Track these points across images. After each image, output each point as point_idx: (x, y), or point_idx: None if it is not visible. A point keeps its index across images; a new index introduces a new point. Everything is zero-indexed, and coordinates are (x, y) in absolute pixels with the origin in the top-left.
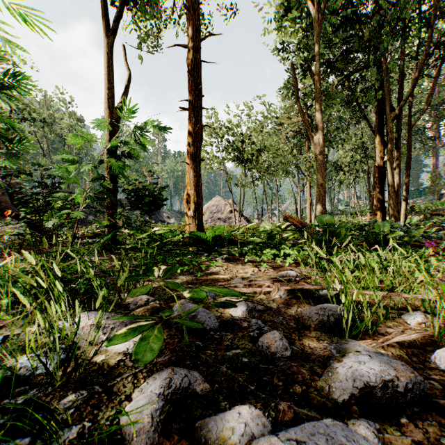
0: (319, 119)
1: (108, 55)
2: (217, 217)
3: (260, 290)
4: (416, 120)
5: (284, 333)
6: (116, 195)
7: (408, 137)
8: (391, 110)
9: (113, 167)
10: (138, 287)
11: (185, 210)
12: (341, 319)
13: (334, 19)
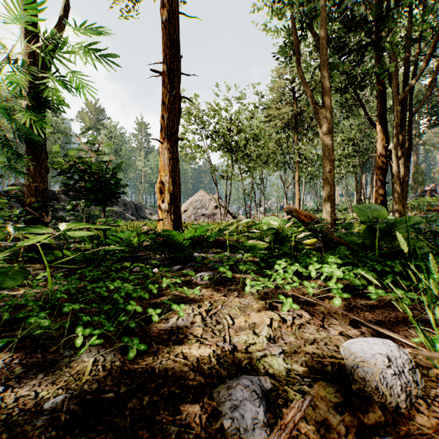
0: (327, 89)
1: None
2: (202, 214)
3: None
4: (417, 107)
5: None
6: (44, 176)
7: (409, 126)
8: (398, 91)
9: None
10: None
11: (158, 202)
12: None
13: None
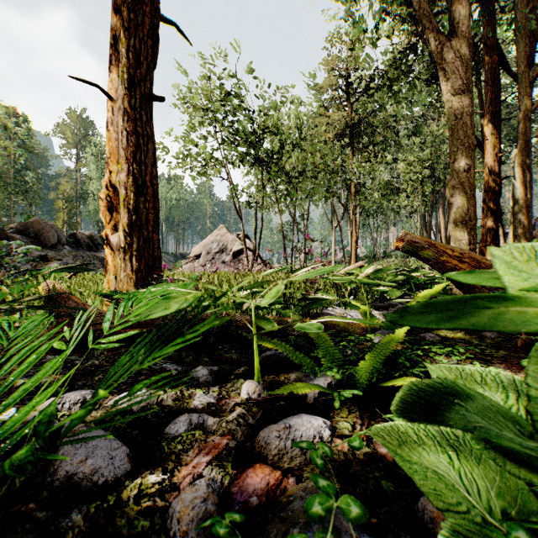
0: None
1: None
2: (221, 260)
3: None
4: (535, 105)
5: None
6: None
7: None
8: (529, 64)
9: None
10: None
11: (105, 229)
12: None
13: None
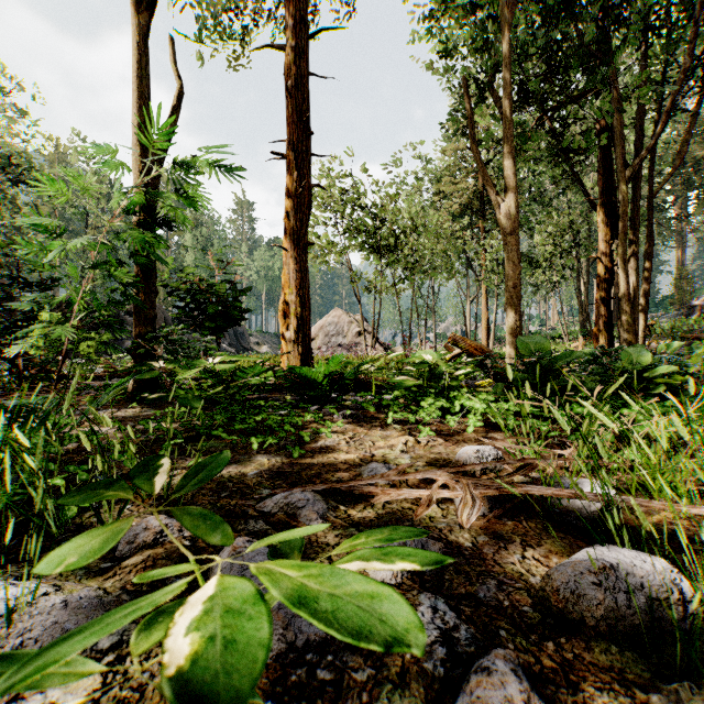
0: (510, 175)
1: (138, 48)
2: (337, 344)
3: (427, 495)
4: (661, 184)
5: (517, 653)
6: (153, 301)
7: (649, 211)
8: (625, 164)
9: (135, 242)
10: (79, 536)
11: (282, 329)
12: (666, 601)
13: (534, 7)
